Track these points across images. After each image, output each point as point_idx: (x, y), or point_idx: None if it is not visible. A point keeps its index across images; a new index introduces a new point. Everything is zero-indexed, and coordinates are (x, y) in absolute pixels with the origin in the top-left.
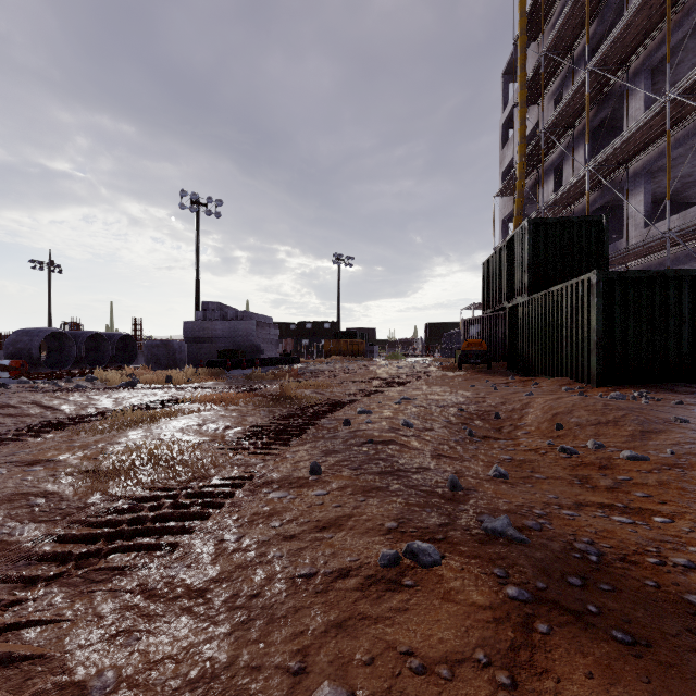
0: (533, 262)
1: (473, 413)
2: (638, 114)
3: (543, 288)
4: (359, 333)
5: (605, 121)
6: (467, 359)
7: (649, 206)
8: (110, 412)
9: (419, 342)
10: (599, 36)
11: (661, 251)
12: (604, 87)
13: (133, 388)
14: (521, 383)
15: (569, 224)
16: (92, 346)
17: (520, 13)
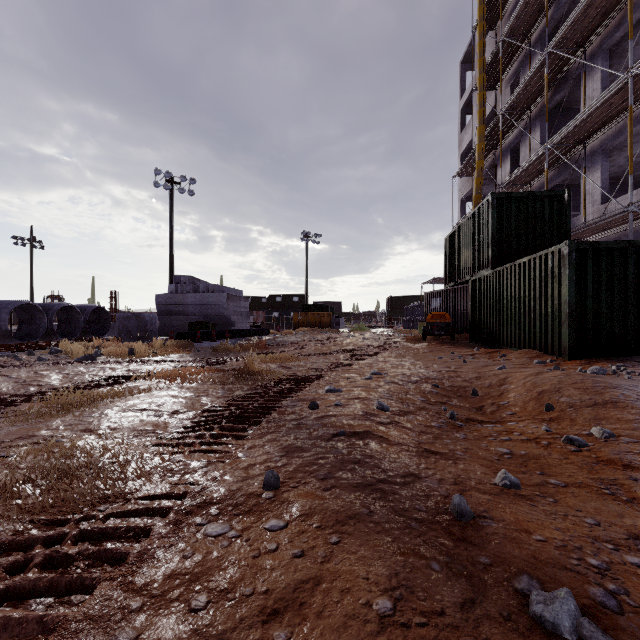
0: (497, 236)
1: (448, 390)
2: (596, 95)
3: (506, 261)
4: (326, 306)
5: (560, 103)
6: (431, 331)
7: (606, 183)
8: (51, 391)
9: (381, 314)
10: (556, 22)
11: (619, 226)
12: (561, 69)
13: (89, 362)
14: (487, 355)
15: (532, 199)
16: (65, 318)
17: (479, 1)
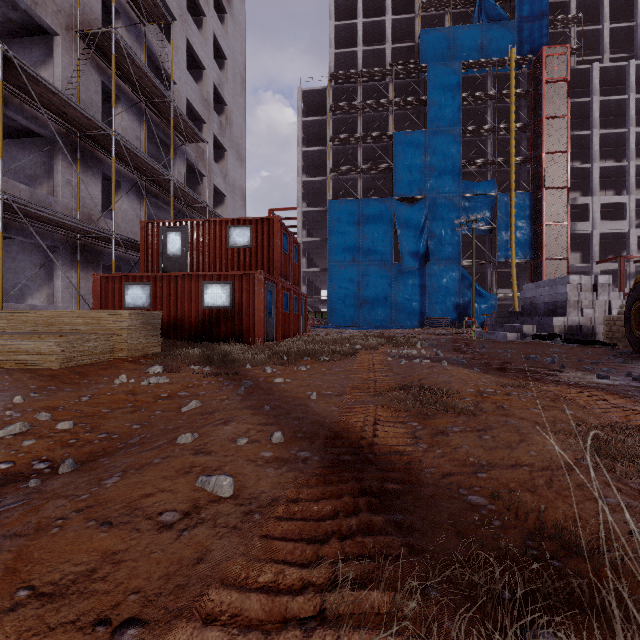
0: None
1: None
2: None
3: None
4: None
5: None
6: None
7: None
8: None
9: None
10: None
11: None
12: None
13: None
14: None
15: None
16: None
17: None
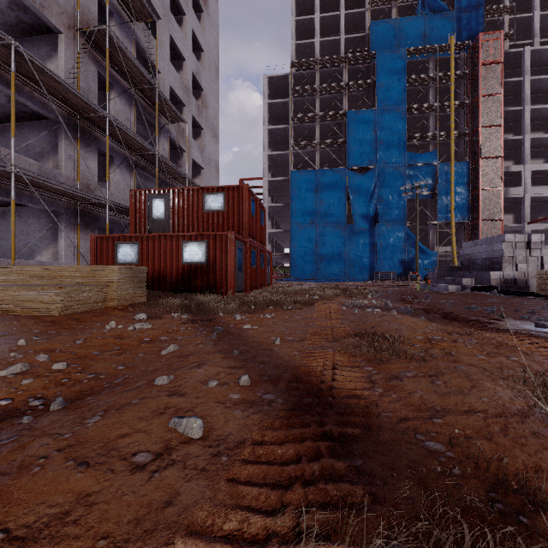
0: None
1: None
2: None
3: None
4: None
5: None
6: None
7: None
8: None
9: None
10: None
11: None
12: None
13: None
14: None
15: None
16: None
17: None
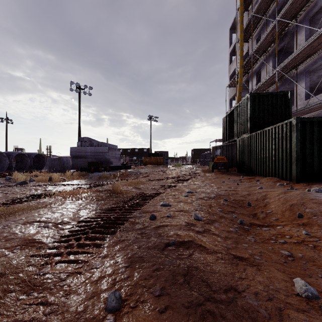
0: (252, 116)
1: (233, 202)
2: (302, 42)
3: (257, 129)
4: (160, 153)
5: (282, 48)
6: (216, 166)
7: (308, 89)
8: None
9: (189, 158)
10: (280, 5)
11: (315, 111)
12: (283, 30)
13: (22, 186)
14: (248, 180)
15: (271, 96)
16: (20, 160)
17: None
